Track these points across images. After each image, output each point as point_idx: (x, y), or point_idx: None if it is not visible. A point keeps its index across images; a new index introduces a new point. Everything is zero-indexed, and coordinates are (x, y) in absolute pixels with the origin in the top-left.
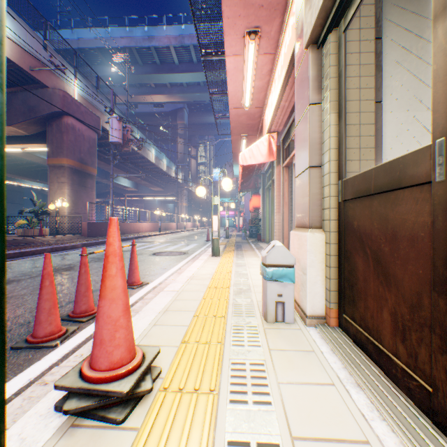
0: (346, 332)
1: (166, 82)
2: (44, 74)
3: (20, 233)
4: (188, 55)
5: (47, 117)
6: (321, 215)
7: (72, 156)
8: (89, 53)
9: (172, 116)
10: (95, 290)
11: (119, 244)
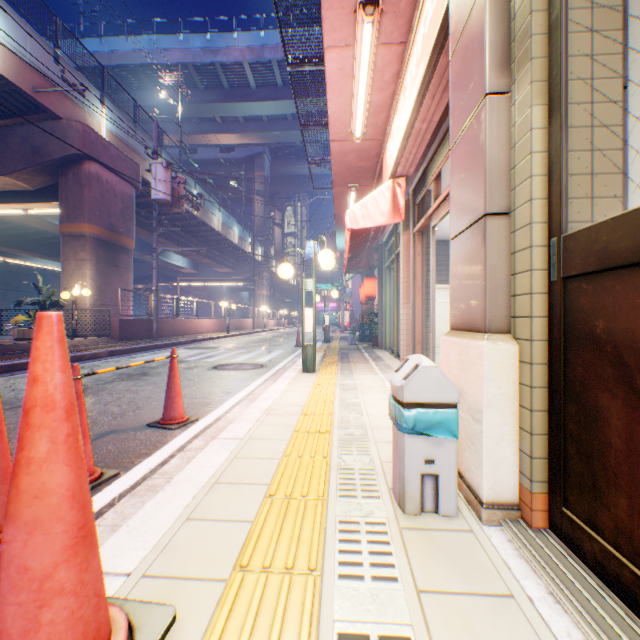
0: (571, 546)
1: (238, 115)
2: (54, 98)
3: (18, 335)
4: (269, 75)
5: (59, 163)
6: (509, 307)
7: (98, 220)
8: (125, 73)
9: (247, 165)
10: (107, 433)
11: (62, 379)
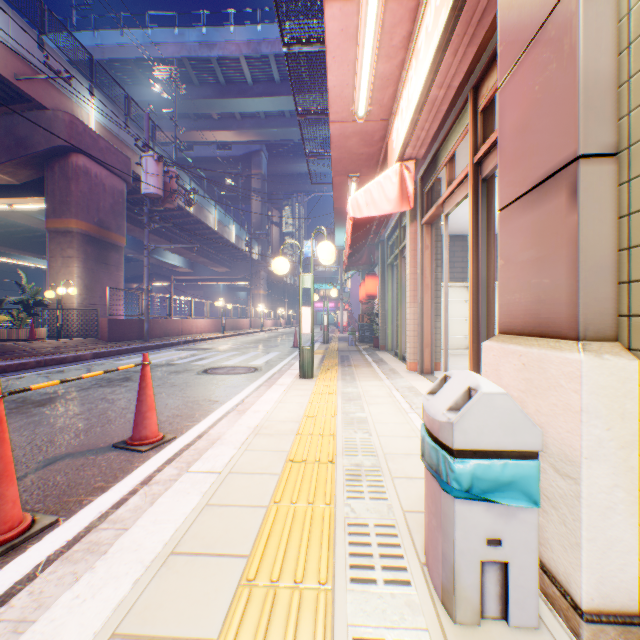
0: None
1: (235, 111)
2: (39, 87)
3: None
4: (266, 70)
5: (44, 155)
6: (616, 300)
7: (86, 215)
8: (119, 67)
9: (244, 163)
10: (62, 457)
11: None
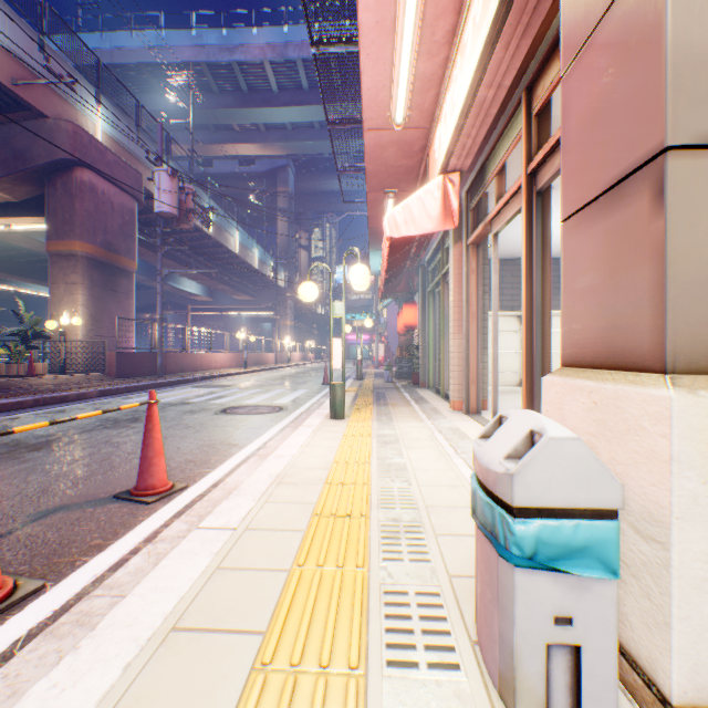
0: None
1: (258, 122)
2: (39, 93)
3: None
4: (294, 77)
5: (45, 170)
6: None
7: (91, 237)
8: (130, 73)
9: (269, 180)
10: (55, 510)
11: None
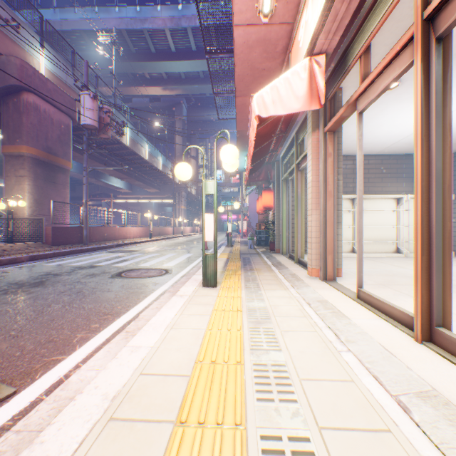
0: None
1: (162, 72)
2: None
3: None
4: (185, 40)
5: (0, 93)
6: None
7: (35, 143)
8: (74, 36)
9: (170, 112)
10: None
11: None
